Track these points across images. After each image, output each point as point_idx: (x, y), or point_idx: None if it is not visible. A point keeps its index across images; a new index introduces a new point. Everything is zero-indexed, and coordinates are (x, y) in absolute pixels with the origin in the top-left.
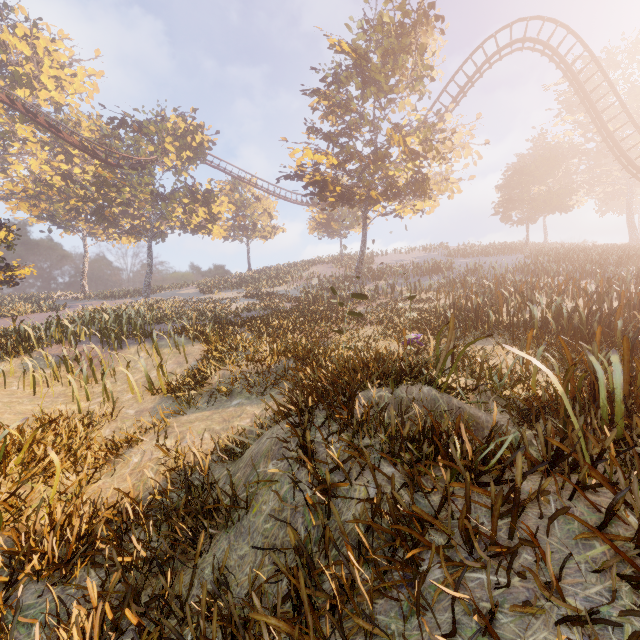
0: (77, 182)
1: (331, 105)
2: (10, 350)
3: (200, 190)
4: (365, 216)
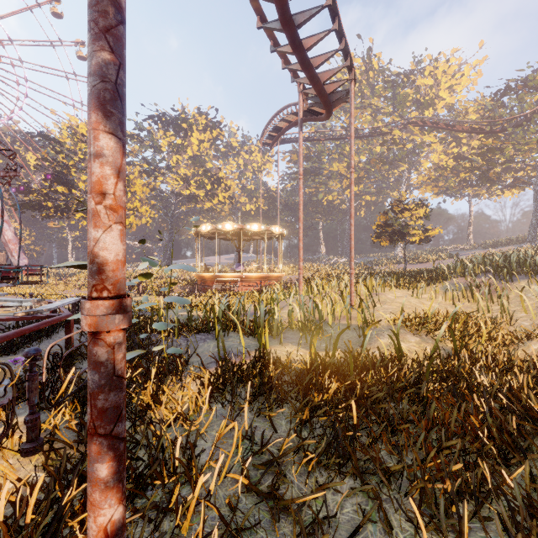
0: (464, 158)
1: None
2: (434, 279)
3: None
4: None
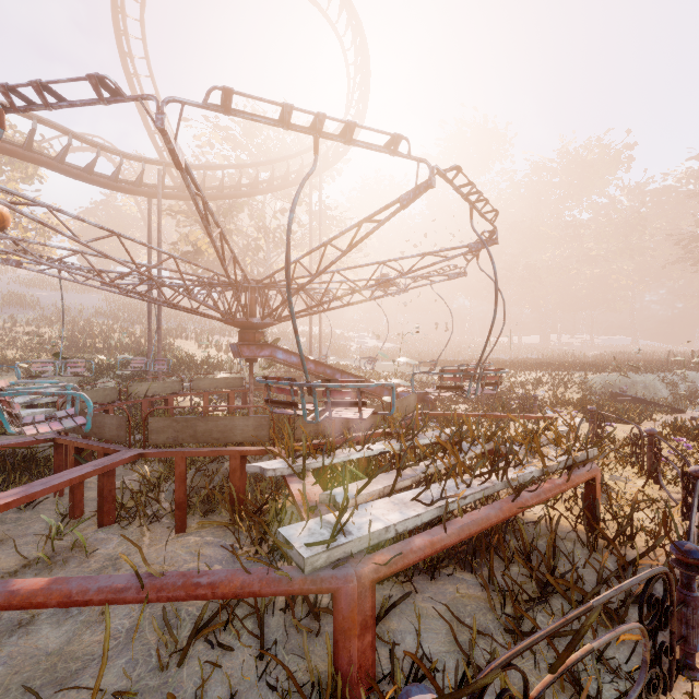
0: None
1: None
2: None
3: None
4: None
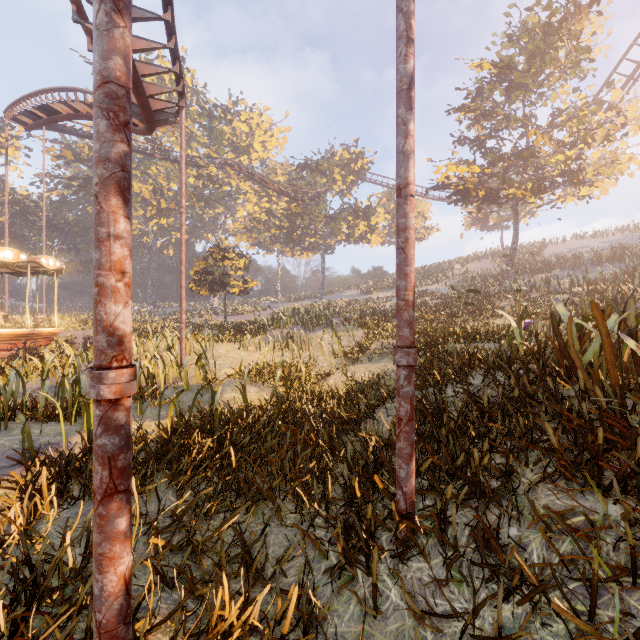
0: (275, 215)
1: (476, 116)
2: (256, 331)
3: (361, 208)
4: (516, 211)
